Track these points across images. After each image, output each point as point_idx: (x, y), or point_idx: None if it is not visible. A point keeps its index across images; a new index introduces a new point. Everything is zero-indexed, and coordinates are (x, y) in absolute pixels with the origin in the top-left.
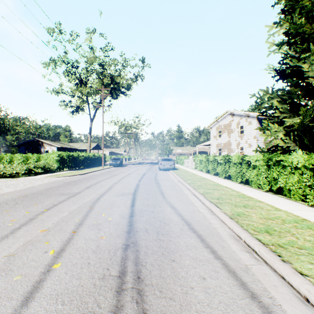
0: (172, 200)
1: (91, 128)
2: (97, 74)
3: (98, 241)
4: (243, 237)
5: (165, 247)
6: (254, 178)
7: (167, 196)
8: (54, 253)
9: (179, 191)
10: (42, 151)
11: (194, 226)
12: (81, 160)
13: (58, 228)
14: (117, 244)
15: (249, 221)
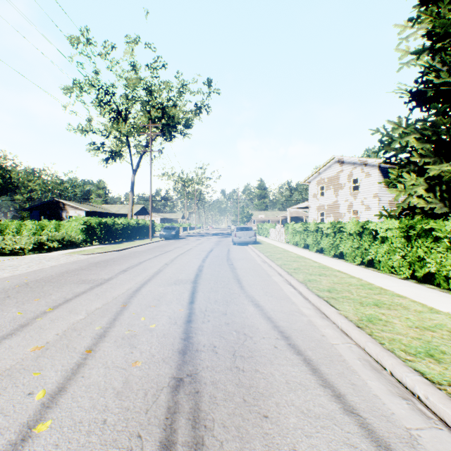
0: (256, 293)
1: (133, 183)
2: (142, 104)
3: (128, 371)
4: (389, 365)
5: (248, 385)
6: (384, 258)
7: (246, 285)
8: (44, 398)
9: (265, 277)
10: (64, 217)
11: (296, 342)
12: (118, 230)
13: (63, 343)
14: (162, 378)
15: (391, 332)
